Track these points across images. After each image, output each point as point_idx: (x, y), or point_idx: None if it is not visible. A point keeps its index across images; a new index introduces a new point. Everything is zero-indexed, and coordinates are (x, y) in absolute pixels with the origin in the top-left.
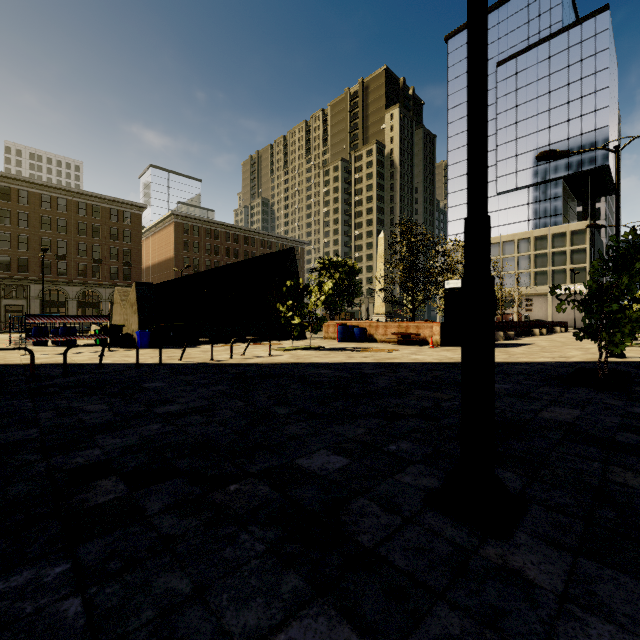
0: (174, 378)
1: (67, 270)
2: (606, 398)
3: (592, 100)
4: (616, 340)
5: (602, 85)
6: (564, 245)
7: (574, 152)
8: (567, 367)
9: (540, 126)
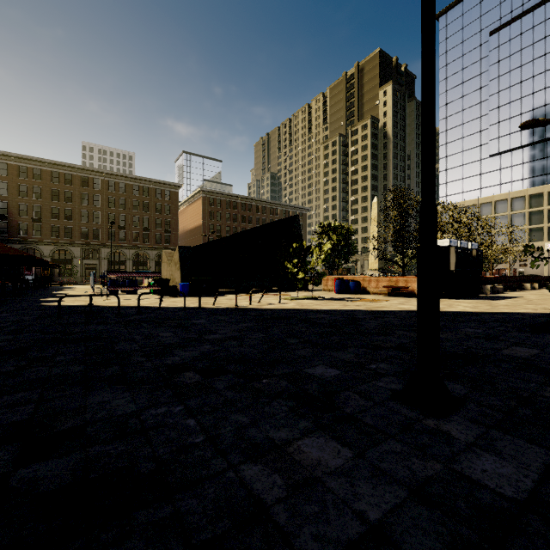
0: (212, 317)
1: (126, 237)
2: None
3: None
4: None
5: None
6: None
7: None
8: (545, 317)
9: (535, 88)
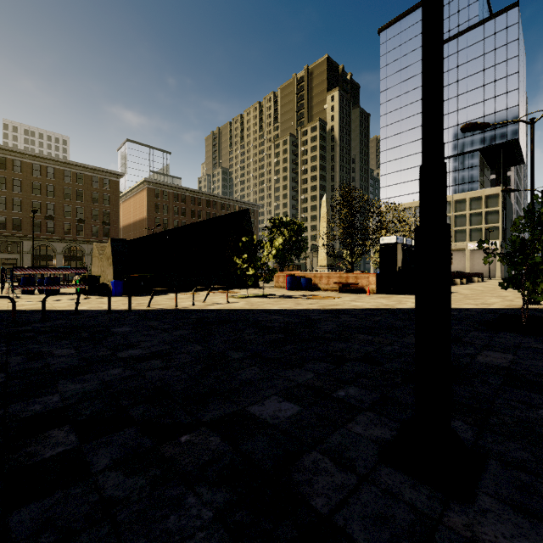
0: (140, 323)
1: (55, 229)
2: (533, 342)
3: (504, 83)
4: (539, 289)
5: (512, 70)
6: (480, 207)
7: (494, 124)
8: (491, 313)
9: (459, 106)
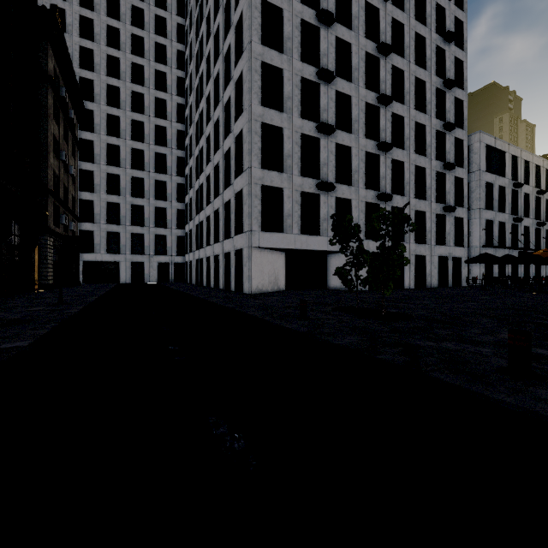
0: None
1: None
2: None
3: None
4: None
5: None
6: None
7: None
8: None
9: None
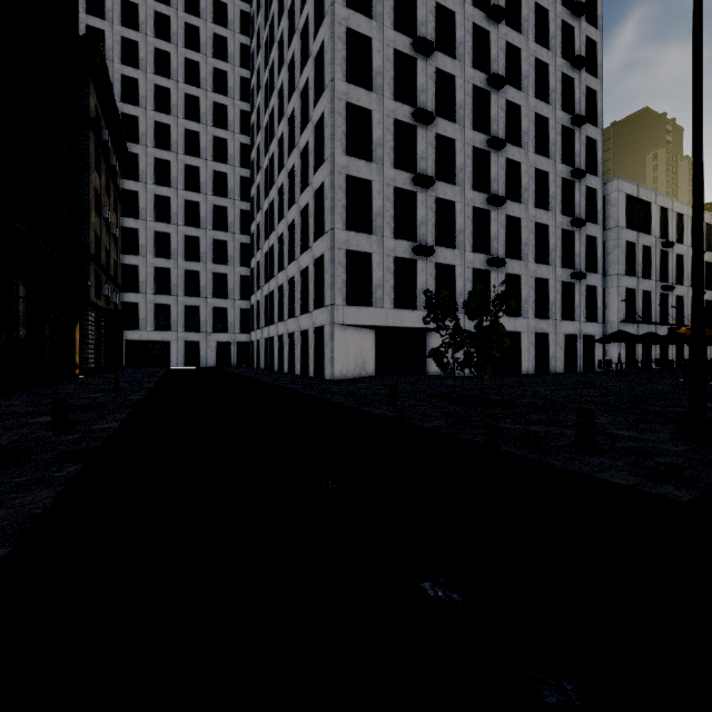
0: None
1: None
2: None
3: None
4: None
5: None
6: None
7: None
8: None
9: None
